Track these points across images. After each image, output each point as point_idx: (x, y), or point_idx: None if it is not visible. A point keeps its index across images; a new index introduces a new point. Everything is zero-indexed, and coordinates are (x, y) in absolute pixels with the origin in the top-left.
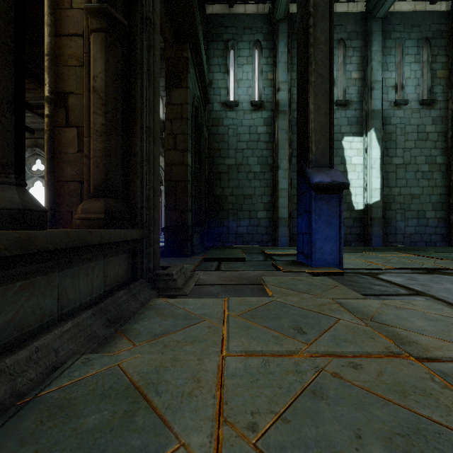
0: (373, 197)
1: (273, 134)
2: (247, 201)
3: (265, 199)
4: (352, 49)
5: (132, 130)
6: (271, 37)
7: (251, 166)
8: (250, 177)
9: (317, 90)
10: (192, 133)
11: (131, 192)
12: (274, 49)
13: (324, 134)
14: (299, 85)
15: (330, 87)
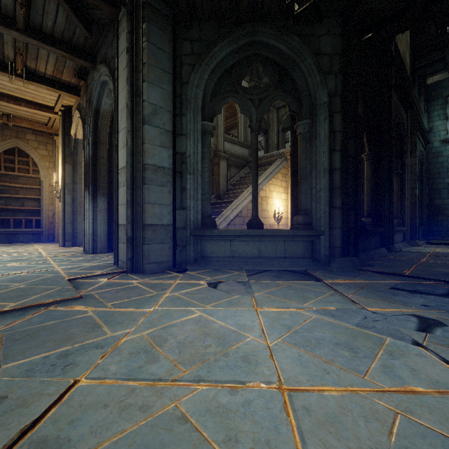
0: None
1: None
2: None
3: None
4: None
5: (403, 200)
6: None
7: None
8: None
9: None
10: (418, 178)
11: (403, 217)
12: None
13: None
14: None
15: None
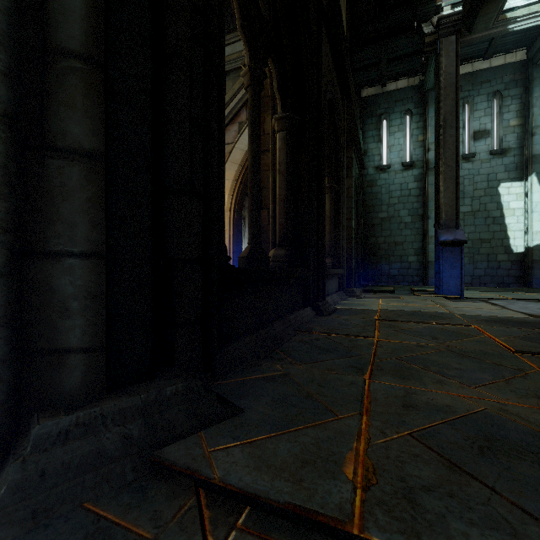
0: (534, 240)
1: (423, 188)
2: (398, 247)
3: (415, 246)
4: (510, 98)
5: (339, 229)
6: (421, 104)
7: (402, 218)
8: (401, 227)
9: (446, 176)
10: (354, 206)
11: (338, 254)
12: (424, 114)
13: (452, 205)
14: (435, 169)
15: (456, 173)
